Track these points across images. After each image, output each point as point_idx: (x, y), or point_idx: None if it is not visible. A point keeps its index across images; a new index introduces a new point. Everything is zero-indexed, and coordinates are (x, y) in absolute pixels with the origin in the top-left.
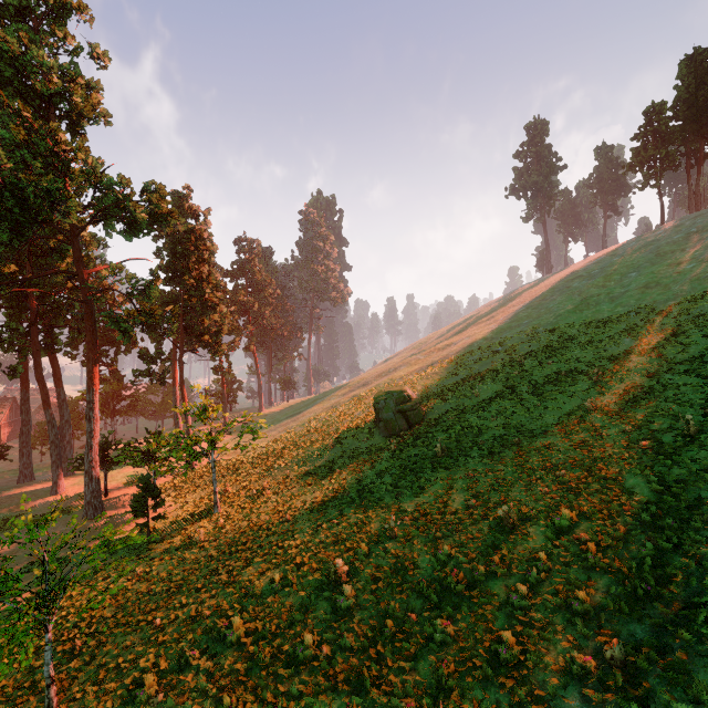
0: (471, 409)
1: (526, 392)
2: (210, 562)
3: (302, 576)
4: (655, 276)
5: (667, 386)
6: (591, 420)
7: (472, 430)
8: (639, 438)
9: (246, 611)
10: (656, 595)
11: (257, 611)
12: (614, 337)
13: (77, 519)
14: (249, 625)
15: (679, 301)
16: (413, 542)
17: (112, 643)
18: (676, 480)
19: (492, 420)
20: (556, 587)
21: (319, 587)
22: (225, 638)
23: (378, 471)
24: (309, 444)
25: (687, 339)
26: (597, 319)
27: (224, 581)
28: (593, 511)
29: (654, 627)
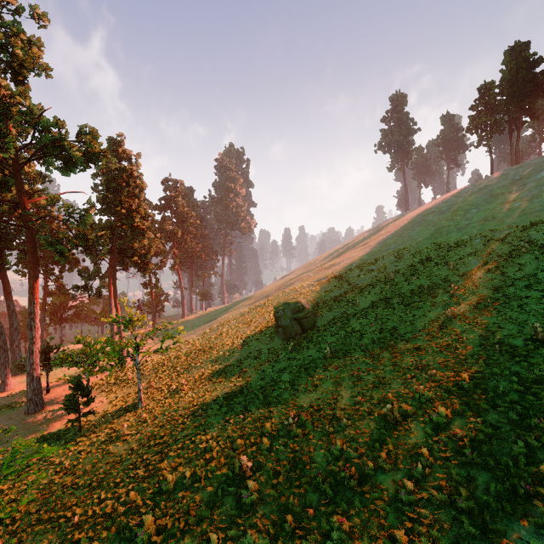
0: (353, 317)
1: (397, 302)
2: (130, 455)
3: (210, 472)
4: (491, 211)
5: (511, 298)
6: (452, 326)
7: (355, 335)
8: (494, 342)
9: (157, 507)
10: (535, 494)
11: (168, 507)
12: (464, 259)
13: (20, 414)
14: (160, 523)
15: (512, 231)
16: (309, 437)
17: (31, 541)
18: (534, 380)
19: (371, 326)
20: (440, 483)
21: (225, 482)
22: (136, 537)
23: (278, 370)
24: (221, 346)
25: (522, 260)
26: (449, 244)
27: (140, 476)
28: (465, 408)
29: (538, 528)
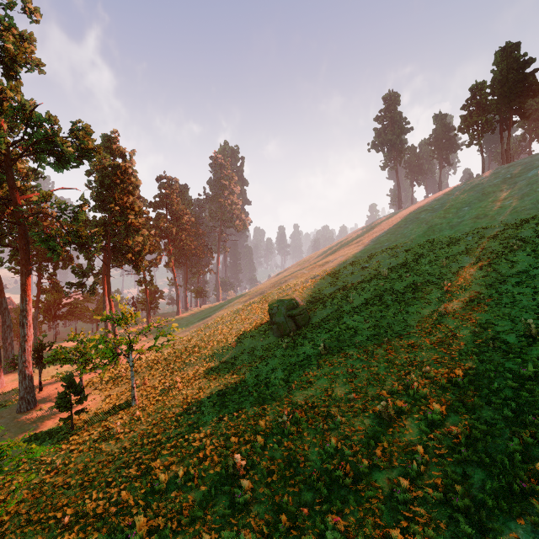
0: (347, 314)
1: (390, 299)
2: (123, 454)
3: (204, 470)
4: (483, 209)
5: (504, 295)
6: (445, 323)
7: (349, 331)
8: (488, 338)
9: (150, 507)
10: (531, 492)
11: (160, 507)
12: (456, 256)
13: (12, 412)
14: (152, 523)
15: (504, 228)
16: (303, 435)
17: None
18: (528, 377)
19: (365, 323)
20: (435, 481)
21: (219, 481)
22: (127, 538)
23: (272, 367)
24: (215, 343)
25: (514, 257)
26: (442, 242)
27: (132, 475)
28: (459, 405)
29: (534, 527)
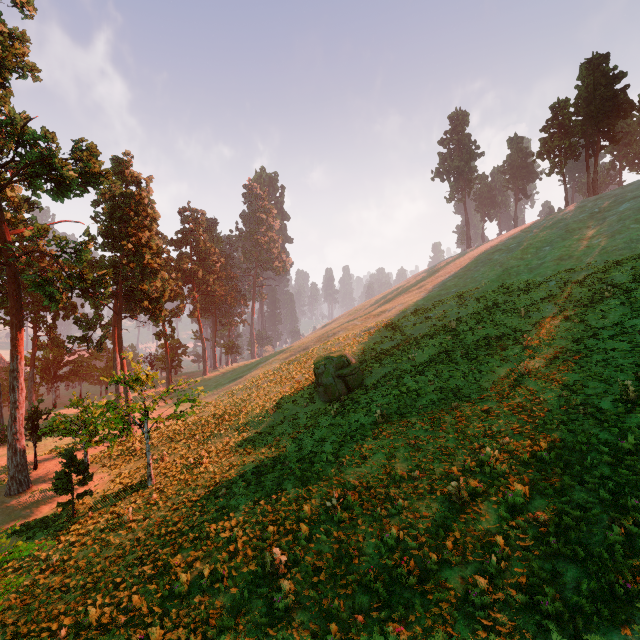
0: (408, 374)
1: (459, 356)
2: (136, 548)
3: (235, 568)
4: (567, 249)
5: (594, 351)
6: (526, 385)
7: (411, 395)
8: (577, 403)
9: (168, 616)
10: (637, 594)
11: (180, 616)
12: (537, 304)
13: None
14: (170, 636)
15: (592, 272)
16: (357, 522)
17: None
18: (627, 450)
19: (430, 385)
20: (519, 580)
21: (253, 582)
22: None
23: (319, 438)
24: (249, 409)
25: (606, 305)
26: (519, 287)
27: (146, 575)
28: (546, 485)
29: None
